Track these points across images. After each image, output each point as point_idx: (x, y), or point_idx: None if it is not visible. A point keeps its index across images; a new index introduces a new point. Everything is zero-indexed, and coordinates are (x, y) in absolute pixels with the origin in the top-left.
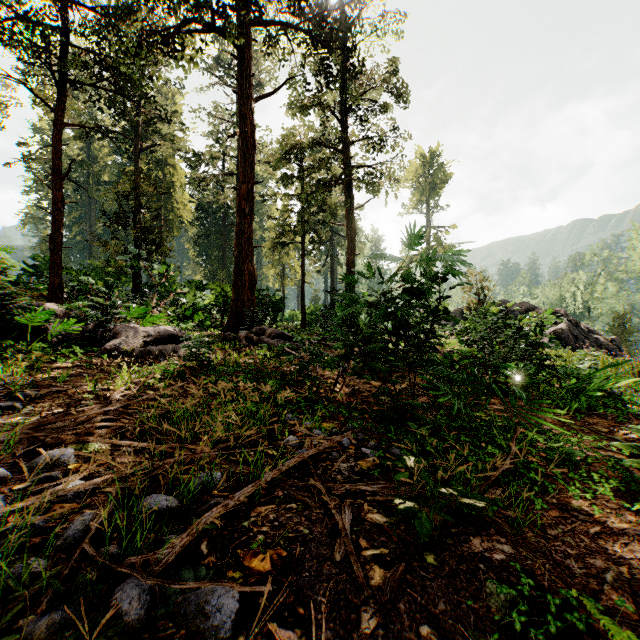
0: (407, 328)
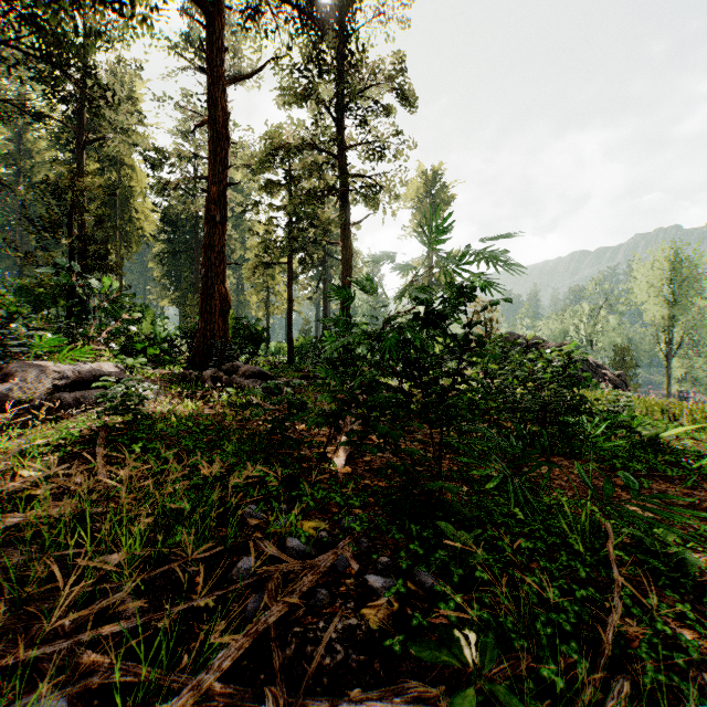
0: (428, 368)
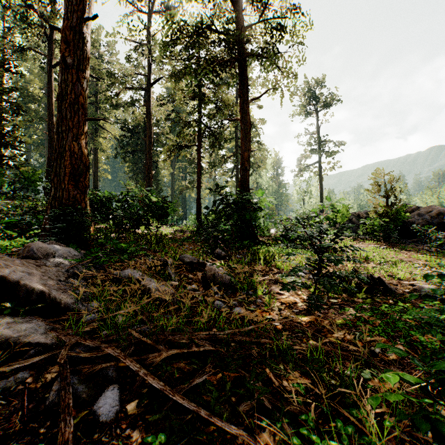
0: None
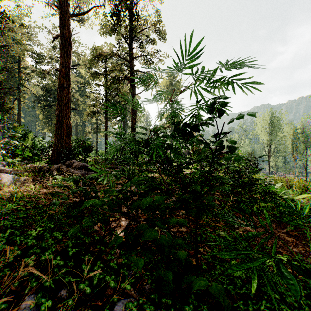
0: (183, 167)
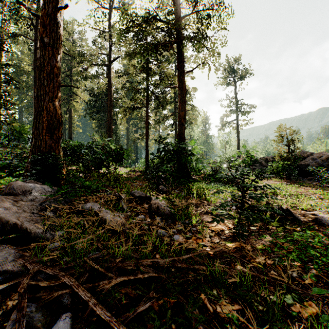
0: None
